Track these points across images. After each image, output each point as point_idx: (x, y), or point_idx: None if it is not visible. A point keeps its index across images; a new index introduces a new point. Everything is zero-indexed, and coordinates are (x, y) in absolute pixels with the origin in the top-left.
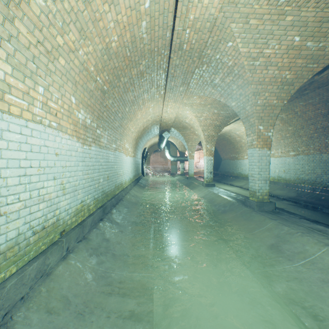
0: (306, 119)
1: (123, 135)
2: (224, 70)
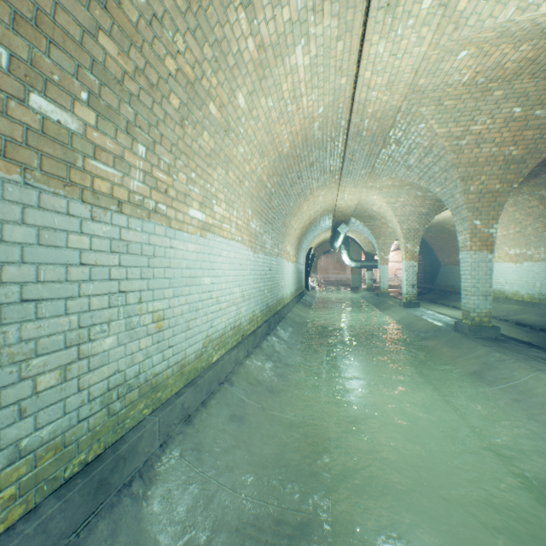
0: None
1: (284, 236)
2: (420, 151)
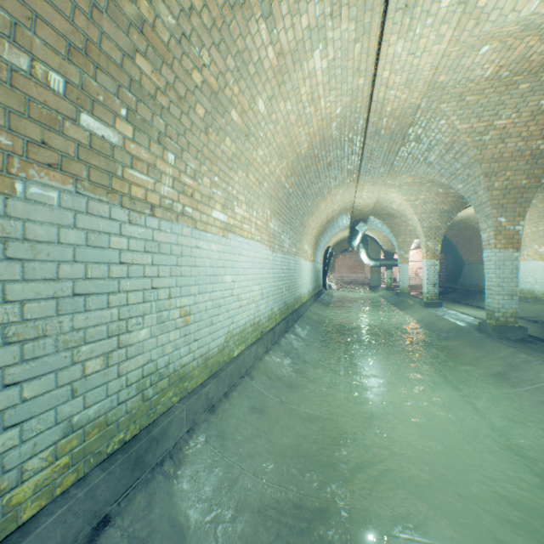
0: None
1: (302, 235)
2: (441, 147)
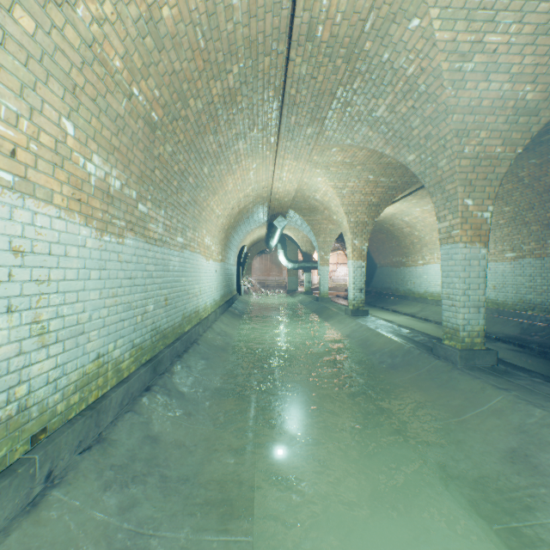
0: (539, 190)
1: (199, 220)
2: (398, 87)
